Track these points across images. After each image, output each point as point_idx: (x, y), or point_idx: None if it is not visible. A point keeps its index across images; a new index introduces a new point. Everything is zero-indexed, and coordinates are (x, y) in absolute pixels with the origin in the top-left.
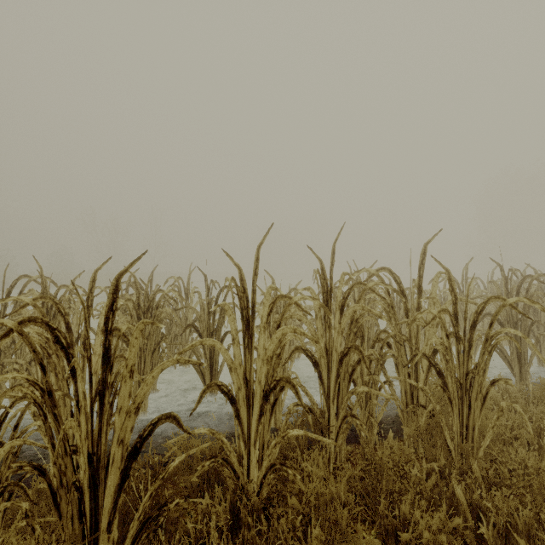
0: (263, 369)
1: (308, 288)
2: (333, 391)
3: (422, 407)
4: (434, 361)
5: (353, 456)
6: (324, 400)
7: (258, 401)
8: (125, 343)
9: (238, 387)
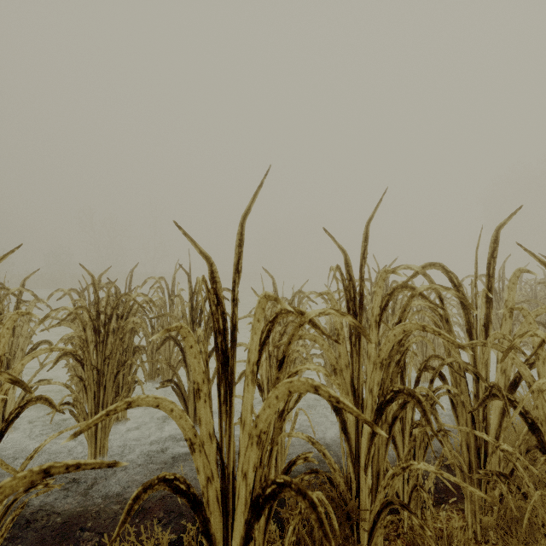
0: (252, 453)
1: (326, 293)
2: (365, 453)
3: (501, 476)
4: (523, 407)
5: (392, 541)
6: (349, 464)
7: (242, 511)
8: (79, 364)
9: (206, 477)
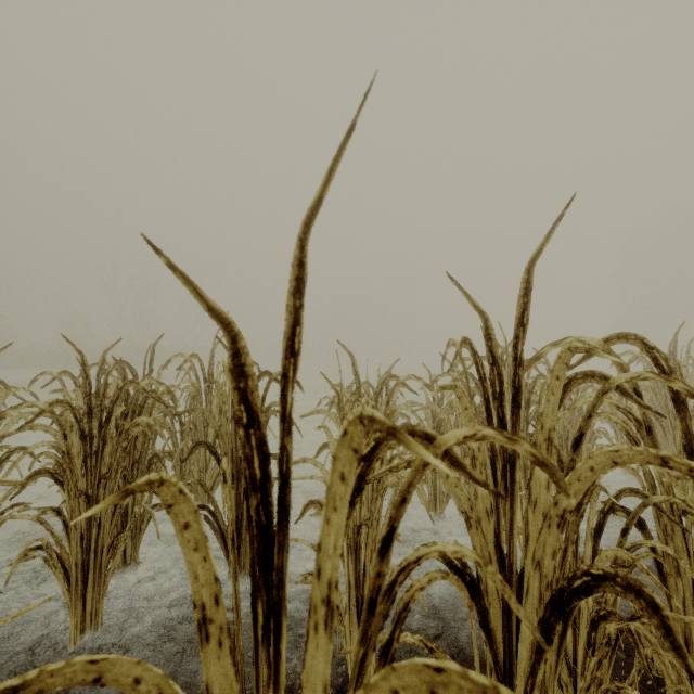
0: None
1: (452, 386)
2: (526, 673)
3: None
4: None
5: None
6: None
7: None
8: (60, 487)
9: None
